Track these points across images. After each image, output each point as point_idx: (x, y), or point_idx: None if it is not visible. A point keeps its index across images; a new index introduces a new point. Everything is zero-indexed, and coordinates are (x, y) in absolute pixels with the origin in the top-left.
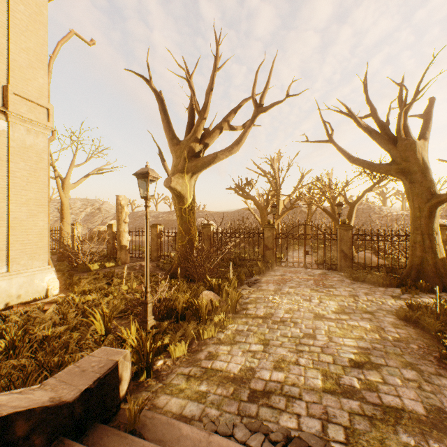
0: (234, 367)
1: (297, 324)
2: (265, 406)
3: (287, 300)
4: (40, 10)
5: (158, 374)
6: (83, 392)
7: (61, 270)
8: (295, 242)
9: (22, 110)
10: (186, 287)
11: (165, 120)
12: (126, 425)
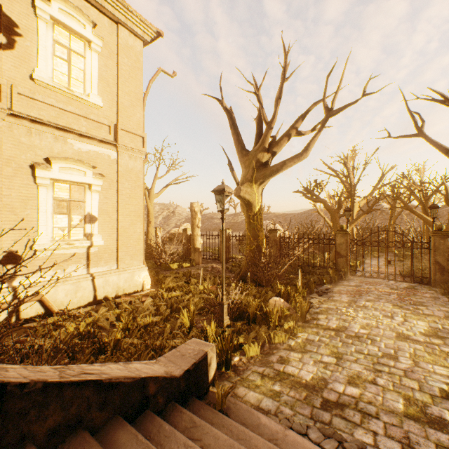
0: (305, 375)
1: (375, 342)
2: (338, 416)
3: (363, 314)
4: (138, 58)
5: (236, 368)
6: (185, 371)
7: (148, 267)
8: (373, 247)
9: (126, 141)
10: (255, 291)
11: (234, 134)
12: (214, 405)
